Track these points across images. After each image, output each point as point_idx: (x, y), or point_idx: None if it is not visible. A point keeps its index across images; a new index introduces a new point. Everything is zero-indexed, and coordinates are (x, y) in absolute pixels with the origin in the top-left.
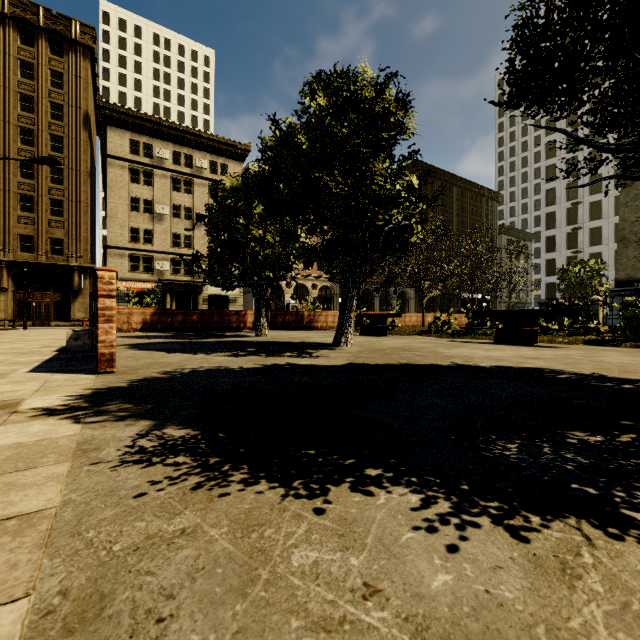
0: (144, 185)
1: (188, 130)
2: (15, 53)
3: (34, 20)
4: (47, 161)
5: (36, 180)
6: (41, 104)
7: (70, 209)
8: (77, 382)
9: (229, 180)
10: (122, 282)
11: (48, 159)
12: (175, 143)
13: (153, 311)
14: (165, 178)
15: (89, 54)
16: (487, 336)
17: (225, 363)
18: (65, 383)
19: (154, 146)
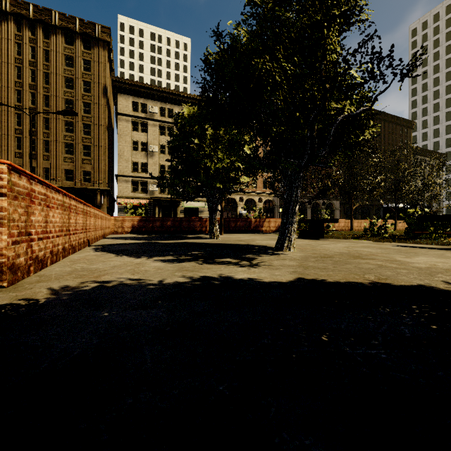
0: (141, 132)
1: (170, 91)
2: (62, 51)
3: (73, 28)
4: (68, 112)
5: (74, 133)
6: (77, 83)
7: (95, 151)
8: None
9: (187, 109)
10: (127, 199)
11: (68, 111)
12: (161, 101)
13: (139, 218)
14: (155, 126)
15: (106, 46)
16: (433, 241)
17: (150, 273)
18: None
19: (148, 105)
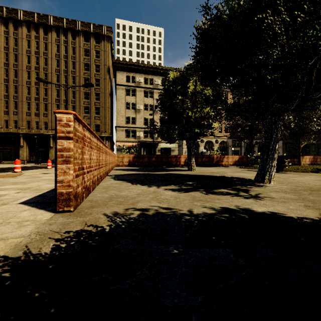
0: (132, 96)
1: (151, 66)
2: (82, 46)
3: (89, 30)
4: (88, 85)
5: (90, 99)
6: (92, 66)
7: (102, 111)
8: (17, 230)
9: (172, 74)
10: (122, 143)
11: (88, 84)
12: (145, 74)
13: (133, 156)
14: (141, 91)
15: (109, 40)
16: None
17: (173, 202)
18: (5, 231)
19: (136, 77)
